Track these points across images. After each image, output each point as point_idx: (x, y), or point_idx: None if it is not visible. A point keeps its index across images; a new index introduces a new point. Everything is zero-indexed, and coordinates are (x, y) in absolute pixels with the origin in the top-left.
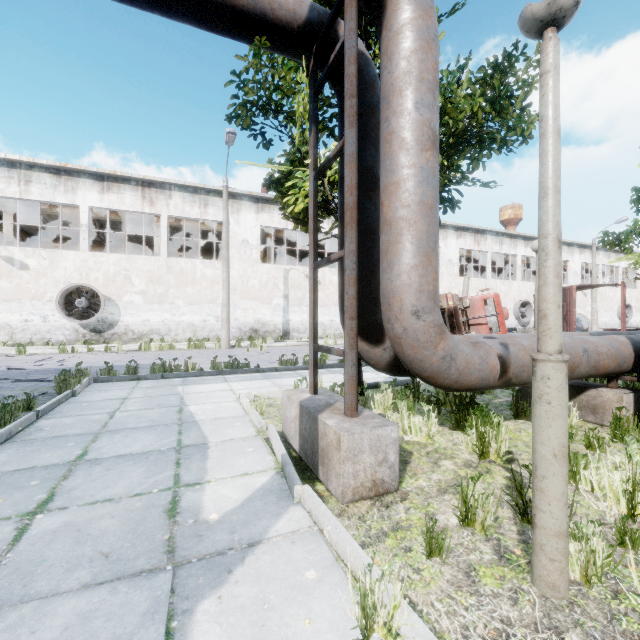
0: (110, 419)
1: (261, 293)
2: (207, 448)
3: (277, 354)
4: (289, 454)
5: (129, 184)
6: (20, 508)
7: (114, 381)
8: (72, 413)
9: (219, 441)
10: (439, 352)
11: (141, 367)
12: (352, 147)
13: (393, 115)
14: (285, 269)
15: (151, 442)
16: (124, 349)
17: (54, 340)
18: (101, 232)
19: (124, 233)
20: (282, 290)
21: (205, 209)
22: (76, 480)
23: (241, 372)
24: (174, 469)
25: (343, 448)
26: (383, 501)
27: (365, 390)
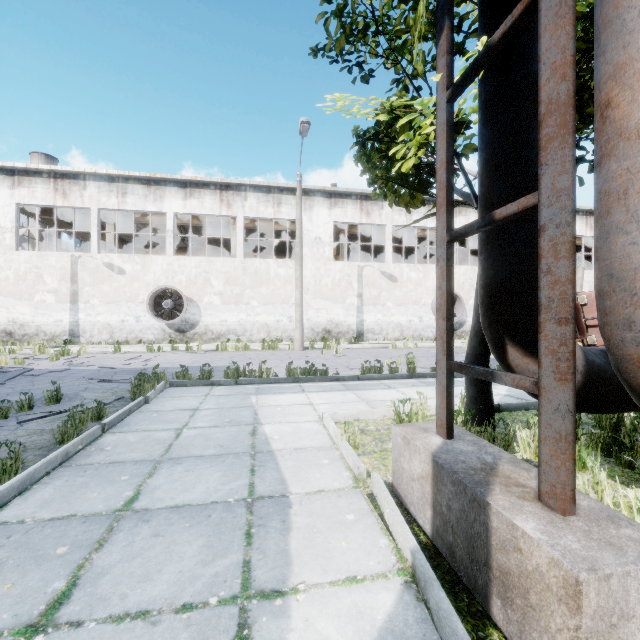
0: (175, 439)
1: (334, 292)
2: (288, 506)
3: (354, 358)
4: (414, 536)
5: (208, 189)
6: (22, 610)
7: (188, 386)
8: (139, 427)
9: (304, 493)
10: None
11: (216, 369)
12: None
13: None
14: (359, 266)
15: (216, 485)
16: (203, 349)
17: (145, 339)
18: (186, 239)
19: (204, 236)
20: (356, 288)
21: (278, 208)
22: (111, 553)
23: (319, 380)
24: (243, 548)
25: (587, 610)
26: None
27: (506, 425)
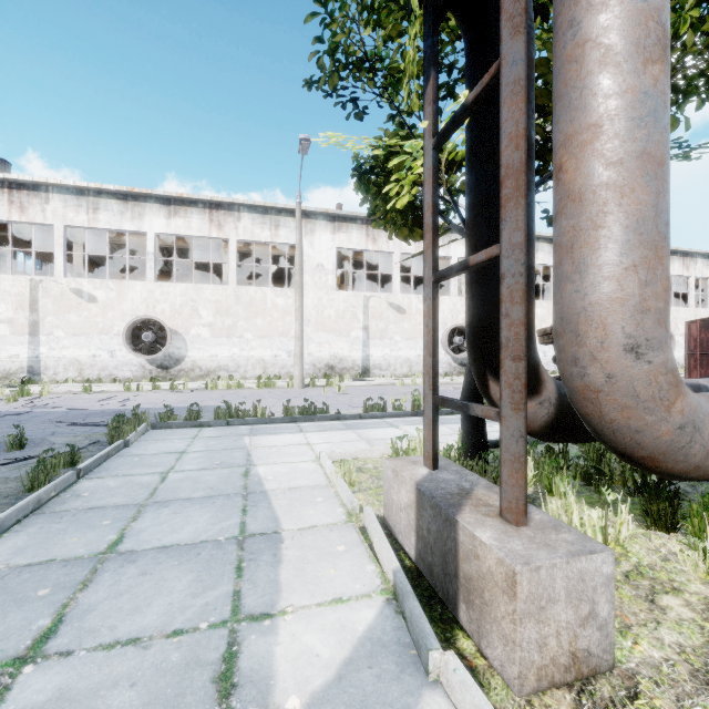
0: (161, 483)
1: (338, 324)
2: (280, 541)
3: (358, 396)
4: (400, 562)
5: (196, 207)
6: (8, 646)
7: (174, 427)
8: (119, 472)
9: (296, 529)
10: (674, 417)
11: (206, 410)
12: (518, 68)
13: (587, 11)
14: (365, 296)
15: (206, 525)
16: (190, 387)
17: (121, 377)
18: (170, 262)
19: (191, 261)
20: (361, 321)
21: (276, 231)
22: (97, 592)
23: (318, 419)
24: (233, 580)
25: (520, 595)
26: (594, 696)
27: (496, 457)
